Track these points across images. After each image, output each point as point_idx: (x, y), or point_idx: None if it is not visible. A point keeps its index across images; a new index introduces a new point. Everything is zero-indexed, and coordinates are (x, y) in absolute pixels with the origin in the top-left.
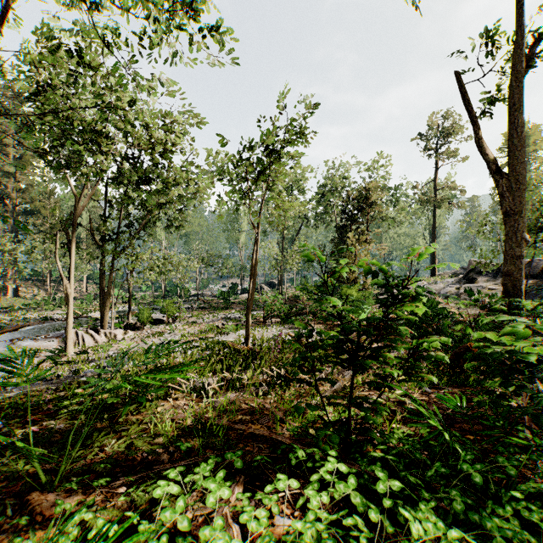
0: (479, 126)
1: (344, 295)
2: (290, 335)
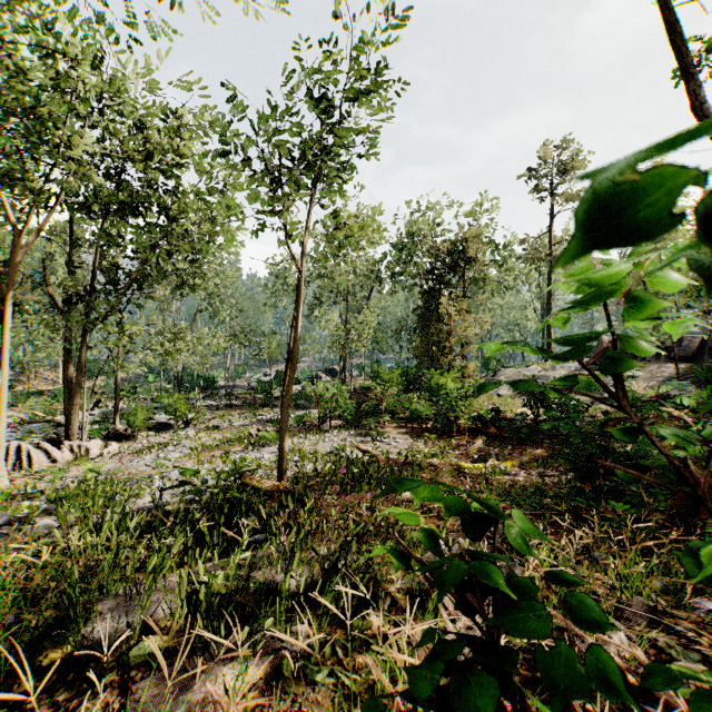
0: (698, 81)
1: (436, 386)
2: (359, 448)
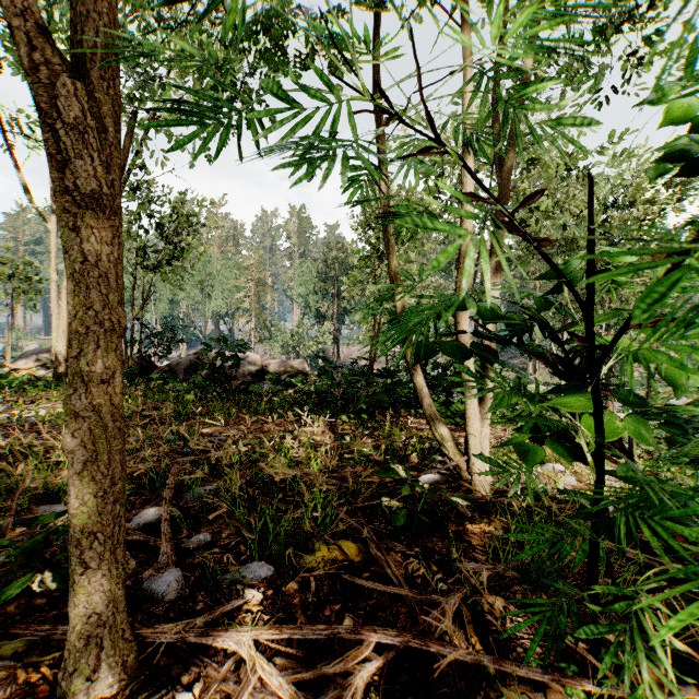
0: None
1: None
2: None
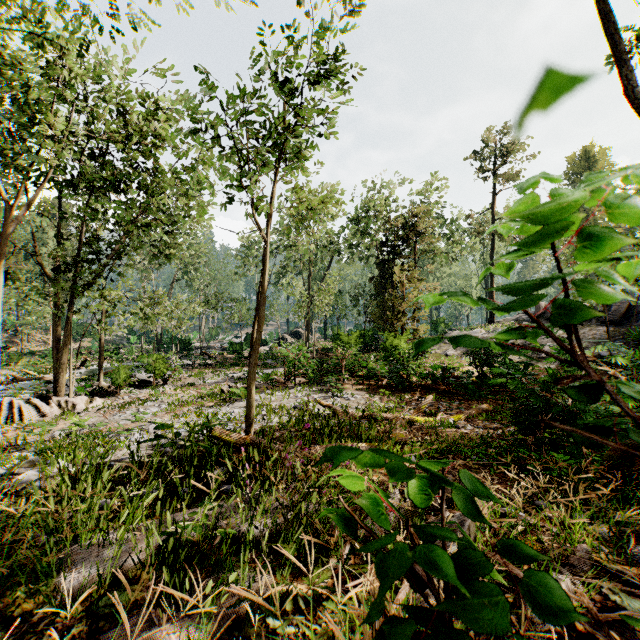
0: (631, 67)
1: (390, 347)
2: (321, 403)
